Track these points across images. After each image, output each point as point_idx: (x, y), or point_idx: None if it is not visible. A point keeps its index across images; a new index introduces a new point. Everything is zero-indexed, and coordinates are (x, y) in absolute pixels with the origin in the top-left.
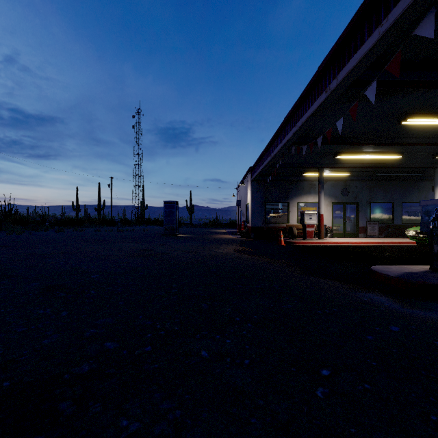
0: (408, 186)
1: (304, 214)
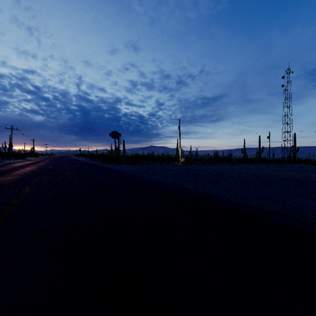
0: None
1: None
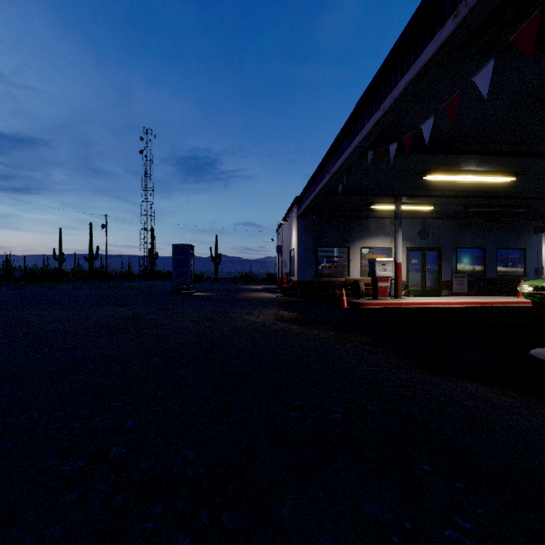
0: (504, 227)
1: (376, 262)
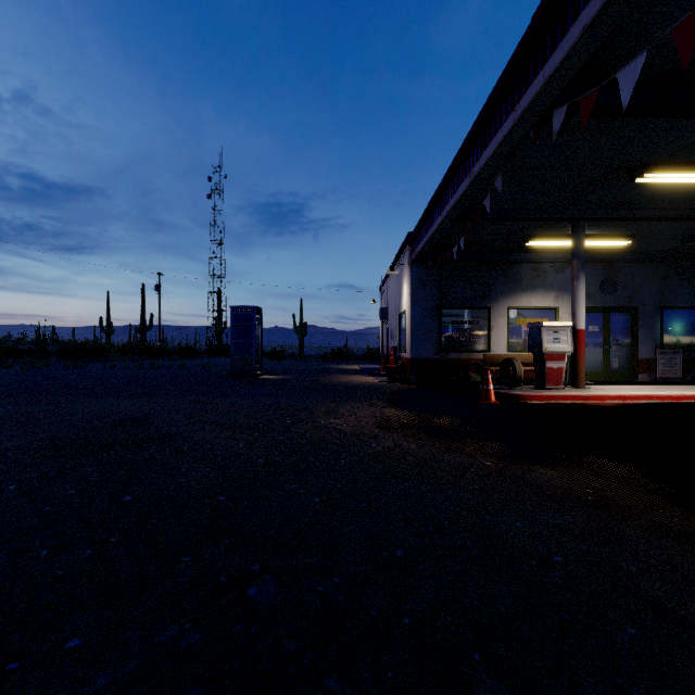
0: None
1: (542, 329)
